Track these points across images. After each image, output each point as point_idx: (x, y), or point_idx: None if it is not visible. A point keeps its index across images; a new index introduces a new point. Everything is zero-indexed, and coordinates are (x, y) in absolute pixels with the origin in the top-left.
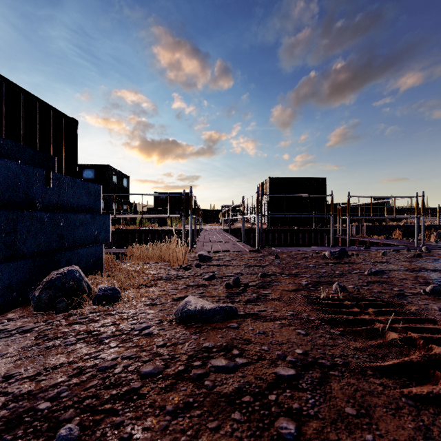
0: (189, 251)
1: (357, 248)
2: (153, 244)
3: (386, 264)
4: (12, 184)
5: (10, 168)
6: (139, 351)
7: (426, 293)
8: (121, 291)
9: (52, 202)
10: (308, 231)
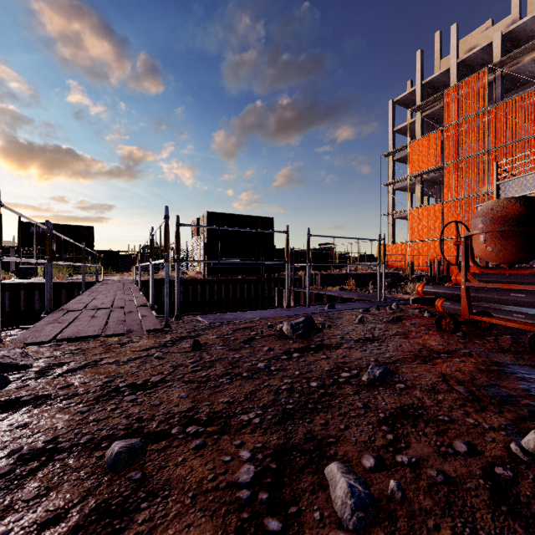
0: None
1: (320, 309)
2: None
3: (377, 344)
4: None
5: None
6: None
7: (533, 460)
8: None
9: None
10: (254, 281)
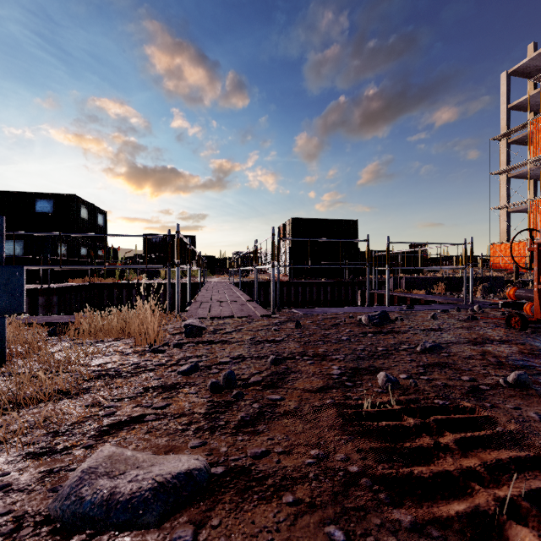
0: (174, 317)
1: (398, 308)
2: (114, 311)
3: (439, 332)
4: None
5: None
6: None
7: (508, 385)
8: (8, 412)
9: None
10: (337, 284)
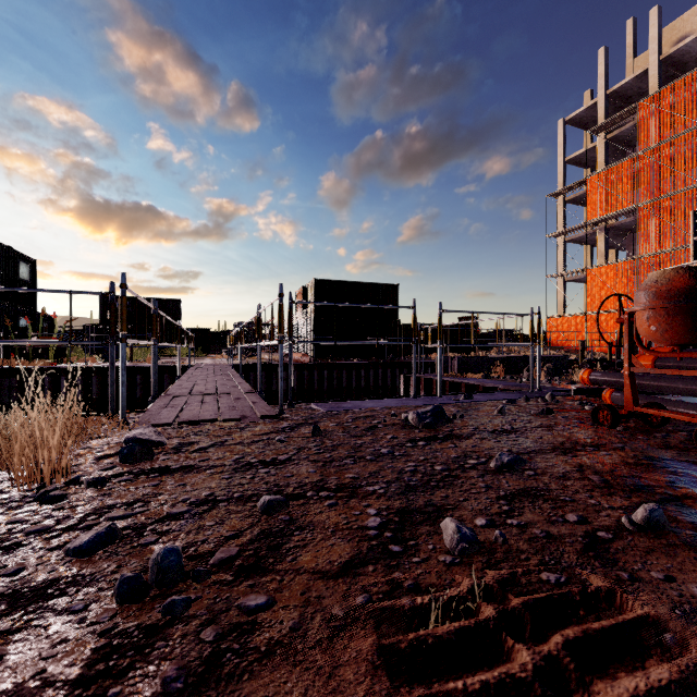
0: (117, 424)
1: (454, 399)
2: None
3: (514, 435)
4: None
5: None
6: None
7: (637, 528)
8: None
9: None
10: (374, 367)
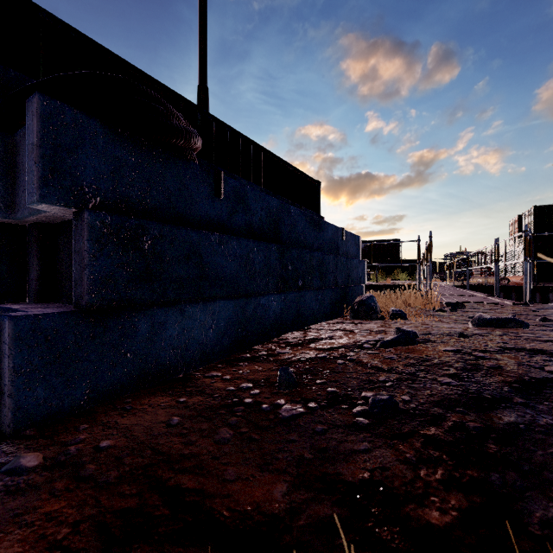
0: None
1: None
2: (393, 291)
3: None
4: (333, 239)
5: (333, 229)
6: (463, 329)
7: None
8: None
9: (344, 250)
10: None
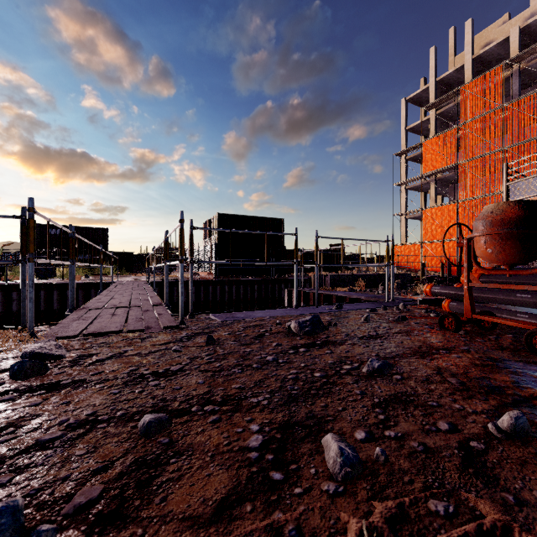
0: (24, 337)
1: (328, 308)
2: None
3: (380, 341)
4: None
5: None
6: None
7: (505, 436)
8: None
9: None
10: (265, 282)
